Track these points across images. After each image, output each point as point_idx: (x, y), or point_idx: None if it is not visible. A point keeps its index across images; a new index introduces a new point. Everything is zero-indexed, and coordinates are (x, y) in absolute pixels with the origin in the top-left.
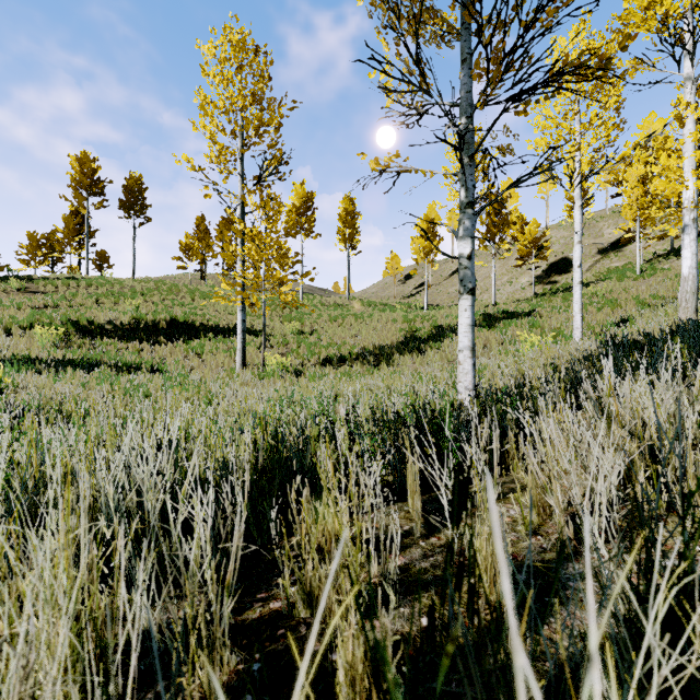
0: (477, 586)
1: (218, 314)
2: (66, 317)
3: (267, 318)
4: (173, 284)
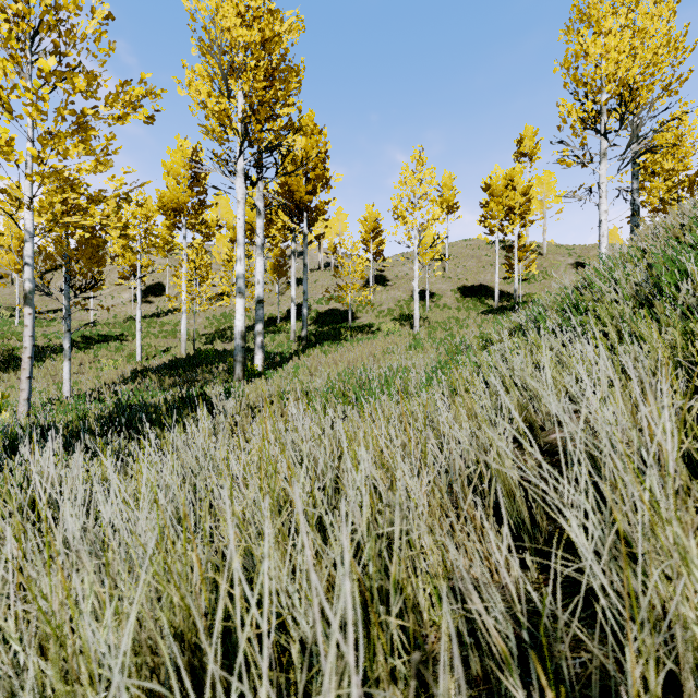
0: None
1: None
2: None
3: None
4: None
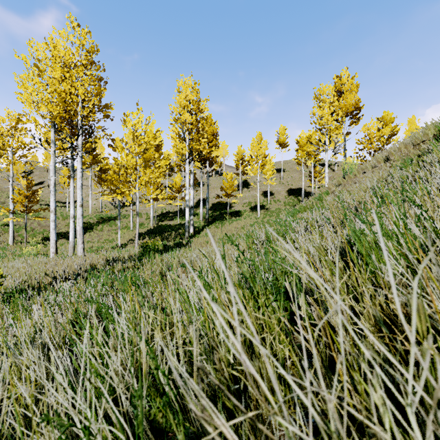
0: None
1: None
2: None
3: None
4: None
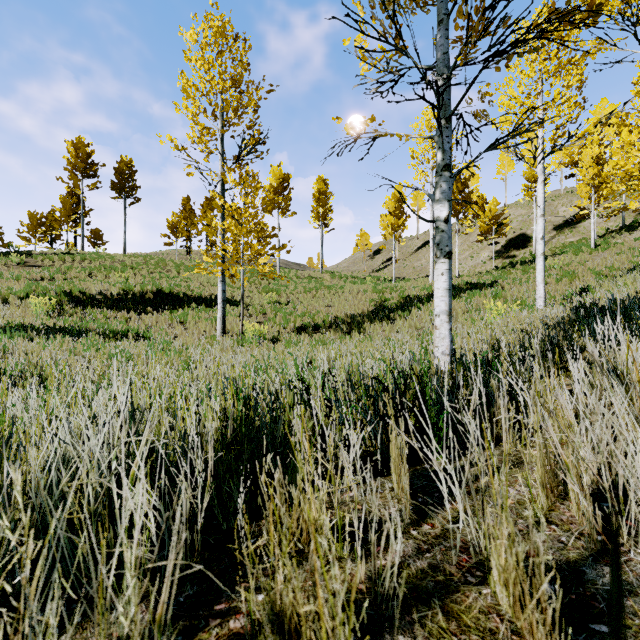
0: (494, 601)
1: (201, 286)
2: (60, 288)
3: (246, 290)
4: (160, 259)
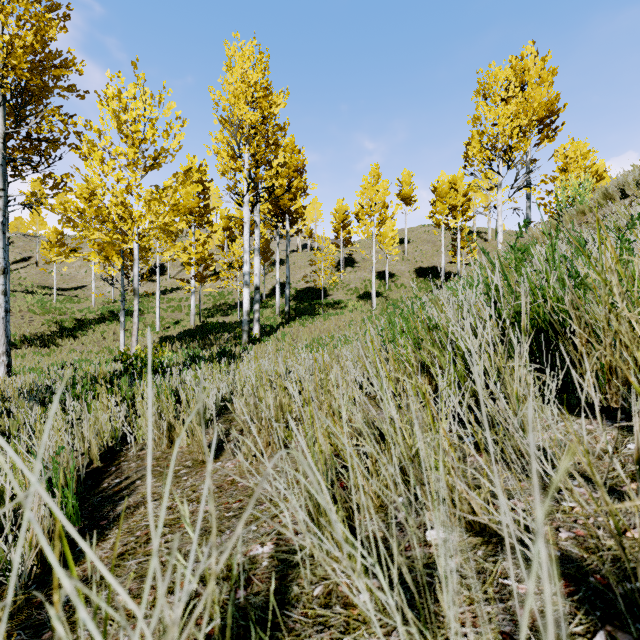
0: None
1: None
2: None
3: None
4: None
